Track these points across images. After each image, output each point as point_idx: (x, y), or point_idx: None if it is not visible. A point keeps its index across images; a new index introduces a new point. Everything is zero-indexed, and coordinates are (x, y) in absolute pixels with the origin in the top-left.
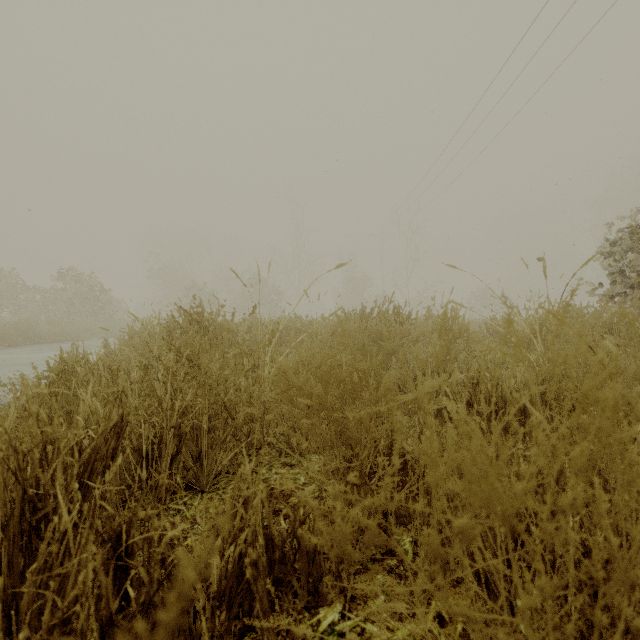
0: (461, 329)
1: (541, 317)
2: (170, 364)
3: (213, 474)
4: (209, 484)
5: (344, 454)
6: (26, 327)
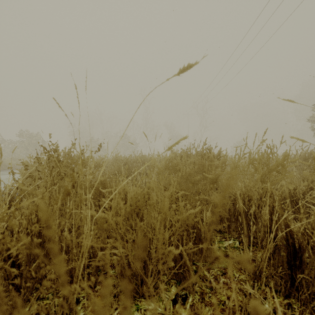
0: (282, 164)
1: None
2: None
3: None
4: None
5: None
6: None
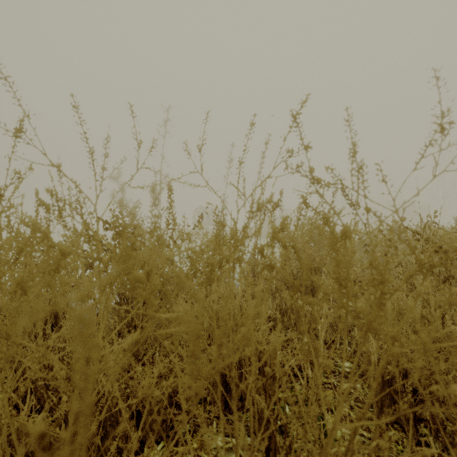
0: None
1: None
2: None
3: None
4: None
5: None
6: None
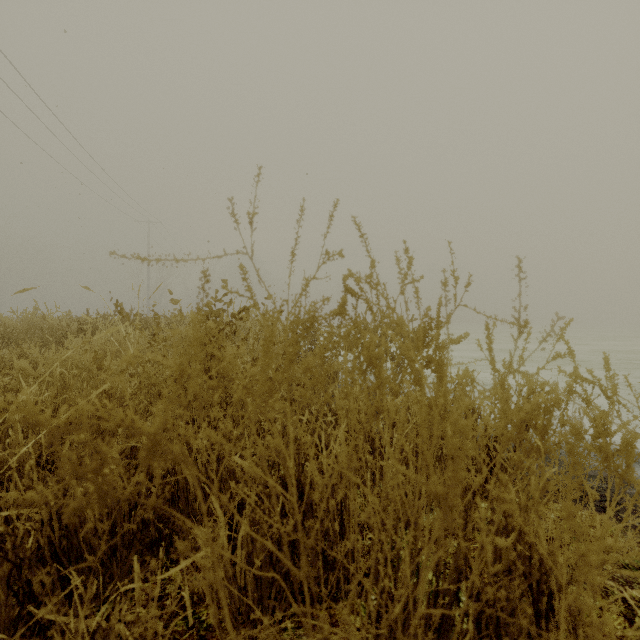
0: None
1: None
2: None
3: None
4: None
5: None
6: None
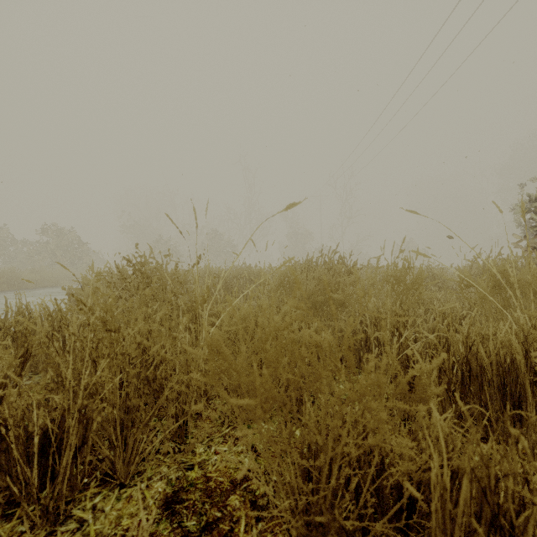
0: (417, 280)
1: (500, 267)
2: (73, 330)
3: (134, 463)
4: (130, 475)
5: (300, 462)
6: (10, 275)
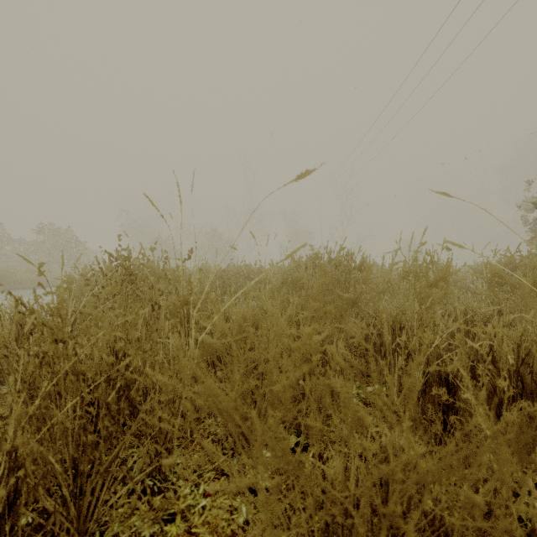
0: (444, 277)
1: None
2: None
3: (93, 519)
4: (87, 534)
5: None
6: (3, 274)
